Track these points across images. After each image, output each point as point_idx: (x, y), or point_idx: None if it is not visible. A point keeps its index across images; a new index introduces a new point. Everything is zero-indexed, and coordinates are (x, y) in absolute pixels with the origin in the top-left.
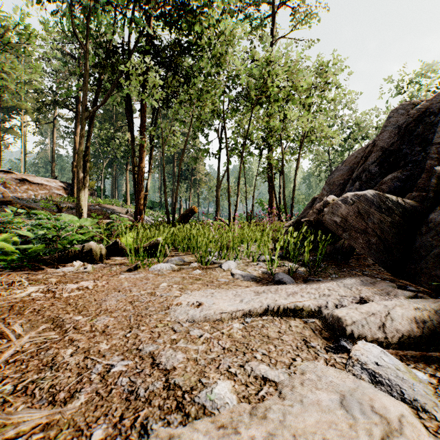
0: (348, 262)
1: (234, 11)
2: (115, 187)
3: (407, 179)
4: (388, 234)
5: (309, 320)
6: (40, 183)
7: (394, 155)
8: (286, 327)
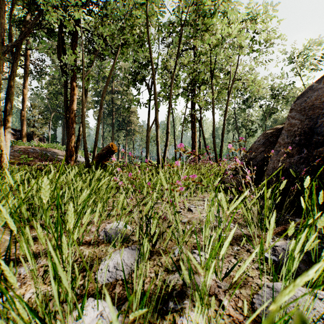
0: None
1: None
2: (63, 135)
3: None
4: None
5: None
6: None
7: None
8: None
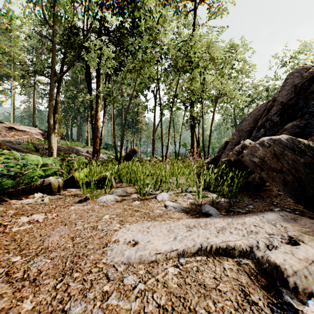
0: (259, 193)
1: (165, 4)
2: (79, 133)
3: (304, 127)
4: (301, 173)
5: (242, 261)
6: (24, 130)
7: (292, 108)
8: (221, 271)
